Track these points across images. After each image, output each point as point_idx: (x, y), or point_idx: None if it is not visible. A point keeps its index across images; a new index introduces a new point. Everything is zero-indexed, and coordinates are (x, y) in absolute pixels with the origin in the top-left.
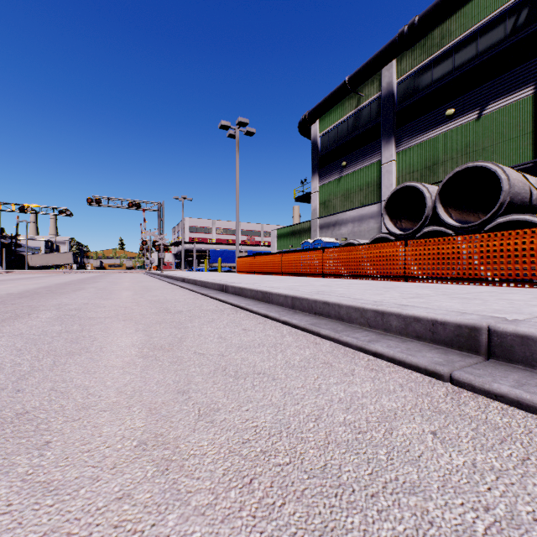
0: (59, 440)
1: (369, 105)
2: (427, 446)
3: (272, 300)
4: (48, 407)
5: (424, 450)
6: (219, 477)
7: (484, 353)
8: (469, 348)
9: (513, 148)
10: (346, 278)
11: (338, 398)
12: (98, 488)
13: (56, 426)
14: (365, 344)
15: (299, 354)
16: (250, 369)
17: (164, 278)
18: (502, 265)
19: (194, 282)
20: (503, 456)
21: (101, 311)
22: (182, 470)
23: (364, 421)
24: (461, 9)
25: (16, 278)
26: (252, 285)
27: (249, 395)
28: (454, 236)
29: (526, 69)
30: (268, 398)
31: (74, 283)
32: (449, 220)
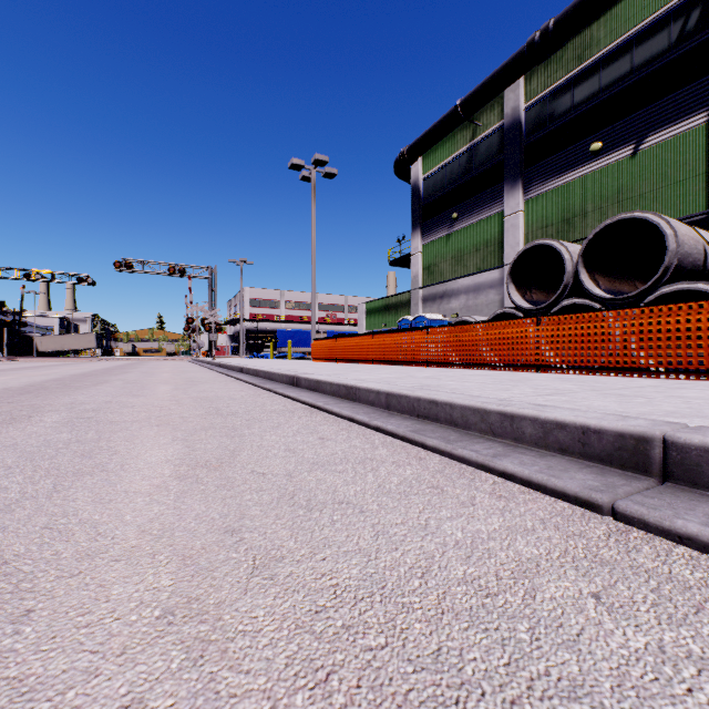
0: (46, 607)
1: (488, 137)
2: (588, 618)
3: (359, 398)
4: (37, 554)
5: (585, 624)
6: (279, 669)
7: (657, 474)
8: (636, 467)
9: (681, 195)
10: (459, 368)
11: (454, 540)
12: (95, 689)
13: (45, 585)
14: (489, 460)
15: (398, 474)
16: (328, 496)
17: (216, 367)
18: (669, 350)
19: (255, 373)
20: (702, 635)
21: (128, 413)
22: (224, 658)
23: (493, 577)
24: (611, 10)
25: (19, 368)
26: (332, 377)
27: (327, 536)
28: (604, 311)
29: (698, 89)
30: (354, 540)
31: (95, 374)
32: (596, 290)
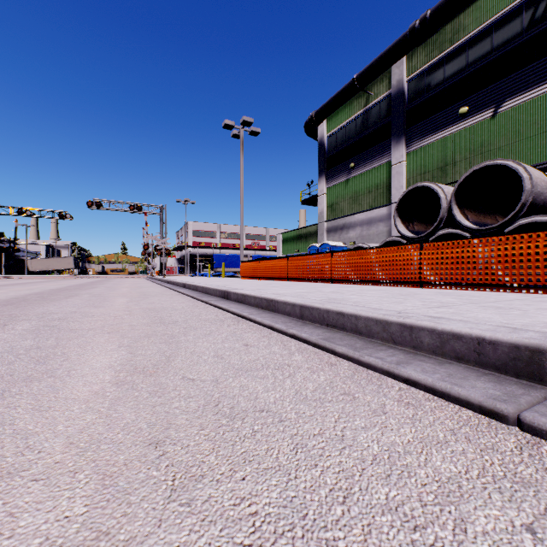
0: None
1: (378, 104)
2: None
3: (278, 309)
4: None
5: None
6: None
7: None
8: (531, 376)
9: (531, 148)
10: (357, 284)
11: (371, 454)
12: None
13: None
14: (393, 367)
15: (312, 380)
16: (250, 404)
17: (165, 283)
18: (529, 270)
19: (195, 288)
20: None
21: (87, 321)
22: None
23: (417, 503)
24: (476, 2)
25: (11, 284)
26: (255, 292)
27: (247, 449)
28: (475, 238)
29: (544, 64)
30: (274, 454)
31: (69, 288)
32: (465, 222)
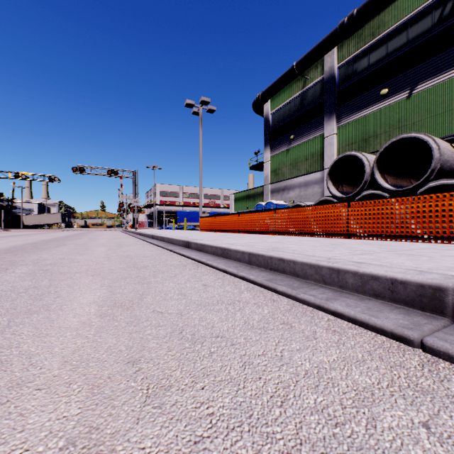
0: None
1: (314, 86)
2: (425, 449)
3: (230, 256)
4: None
5: None
6: None
7: (450, 315)
8: (433, 309)
9: (440, 123)
10: (295, 236)
11: (304, 370)
12: None
13: None
14: (323, 302)
15: (258, 313)
16: (208, 331)
17: (137, 235)
18: (437, 224)
19: (162, 239)
20: None
21: (74, 266)
22: None
23: (339, 406)
24: (394, 3)
25: (10, 236)
26: (212, 242)
27: (206, 366)
28: (392, 198)
29: (451, 53)
30: (227, 370)
31: (58, 239)
32: (385, 184)
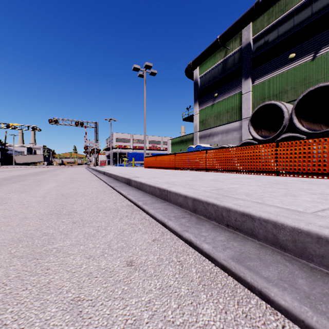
0: None
1: (233, 55)
2: None
3: (170, 199)
4: None
5: None
6: None
7: None
8: None
9: None
10: (225, 172)
11: None
12: None
13: None
14: None
15: None
16: None
17: (94, 171)
18: None
19: (110, 175)
20: None
21: None
22: None
23: None
24: None
25: None
26: (151, 180)
27: None
28: (325, 137)
29: None
30: None
31: (27, 175)
32: (302, 128)
